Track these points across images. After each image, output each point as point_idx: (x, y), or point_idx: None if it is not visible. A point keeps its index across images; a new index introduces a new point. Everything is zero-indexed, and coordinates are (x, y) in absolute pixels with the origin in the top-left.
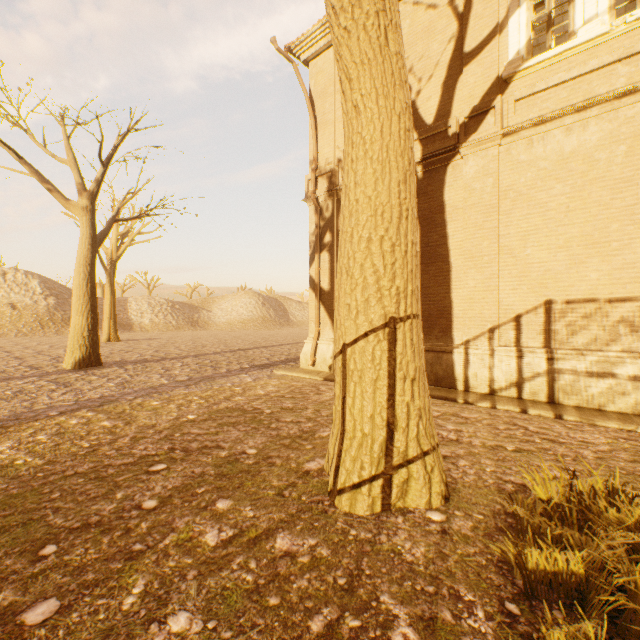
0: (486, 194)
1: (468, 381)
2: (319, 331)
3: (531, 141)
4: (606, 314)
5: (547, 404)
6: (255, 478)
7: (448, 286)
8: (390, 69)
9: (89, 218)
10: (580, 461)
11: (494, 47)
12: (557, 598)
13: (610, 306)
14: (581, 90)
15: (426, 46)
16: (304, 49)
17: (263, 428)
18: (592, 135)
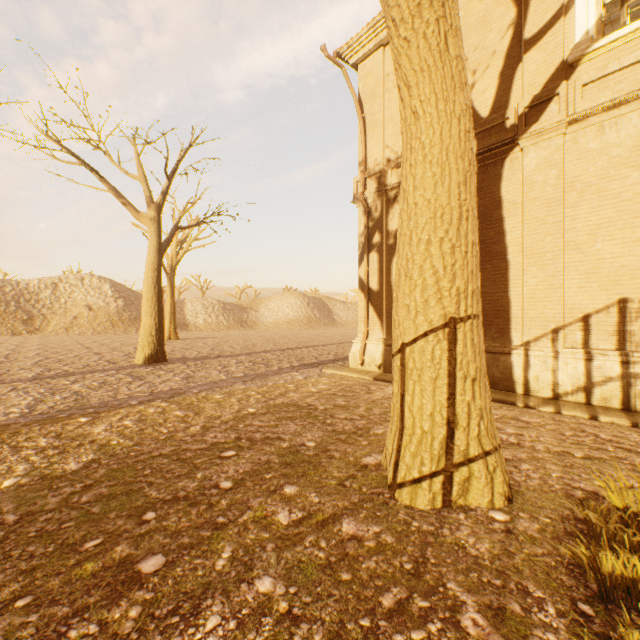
0: (549, 187)
1: (528, 384)
2: (368, 331)
3: (602, 127)
4: None
5: (621, 411)
6: (316, 468)
7: (505, 285)
8: (450, 73)
9: (156, 228)
10: None
11: (558, 30)
12: (636, 605)
13: None
14: None
15: (481, 37)
16: (353, 53)
17: (319, 423)
18: None
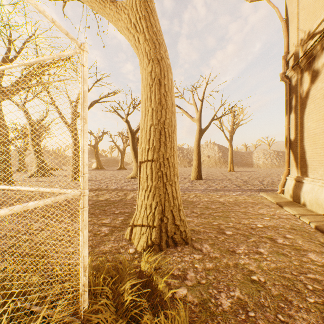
0: None
1: None
2: (289, 170)
3: None
4: None
5: None
6: None
7: None
8: (141, 52)
9: (198, 123)
10: None
11: None
12: None
13: None
14: None
15: None
16: None
17: None
18: None
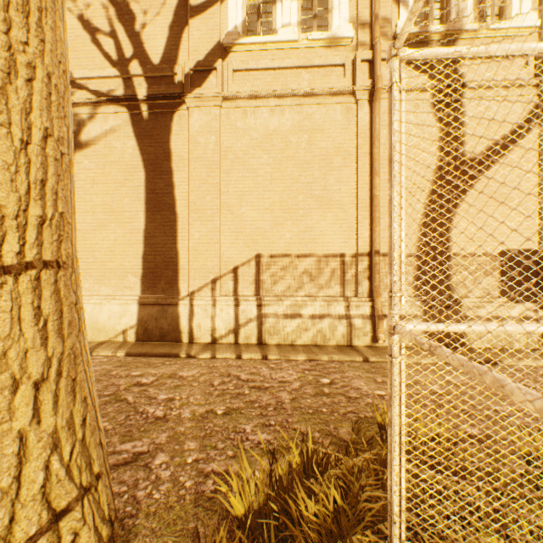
0: (210, 150)
1: (193, 332)
2: None
3: (246, 112)
4: (296, 267)
5: (257, 346)
6: None
7: (175, 237)
8: None
9: None
10: (280, 409)
11: (217, 12)
12: None
13: (298, 260)
14: (281, 80)
15: None
16: None
17: None
18: (288, 121)
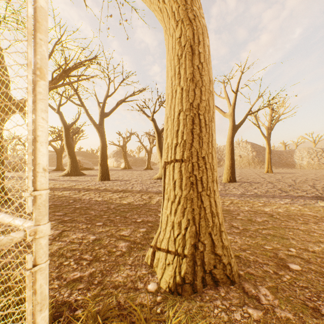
0: None
1: None
2: None
3: None
4: None
5: None
6: None
7: None
8: (166, 14)
9: (231, 118)
10: None
11: None
12: None
13: None
14: None
15: None
16: None
17: None
18: None
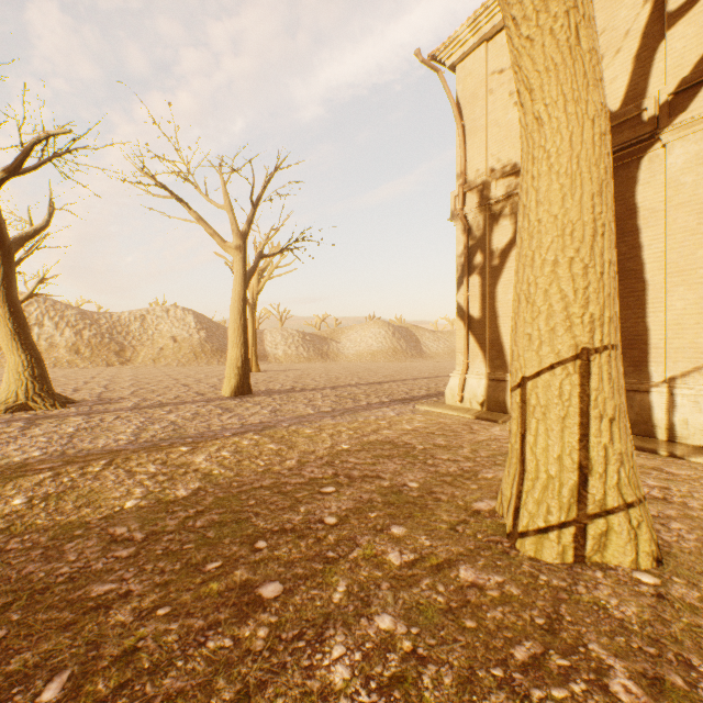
0: (702, 188)
1: (673, 429)
2: (467, 364)
3: None
4: None
5: None
6: (423, 510)
7: (642, 309)
8: (581, 70)
9: (241, 257)
10: None
11: None
12: None
13: None
14: None
15: (609, 16)
16: (450, 53)
17: (419, 463)
18: None
